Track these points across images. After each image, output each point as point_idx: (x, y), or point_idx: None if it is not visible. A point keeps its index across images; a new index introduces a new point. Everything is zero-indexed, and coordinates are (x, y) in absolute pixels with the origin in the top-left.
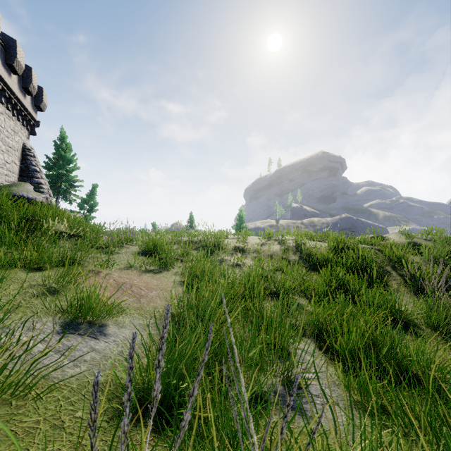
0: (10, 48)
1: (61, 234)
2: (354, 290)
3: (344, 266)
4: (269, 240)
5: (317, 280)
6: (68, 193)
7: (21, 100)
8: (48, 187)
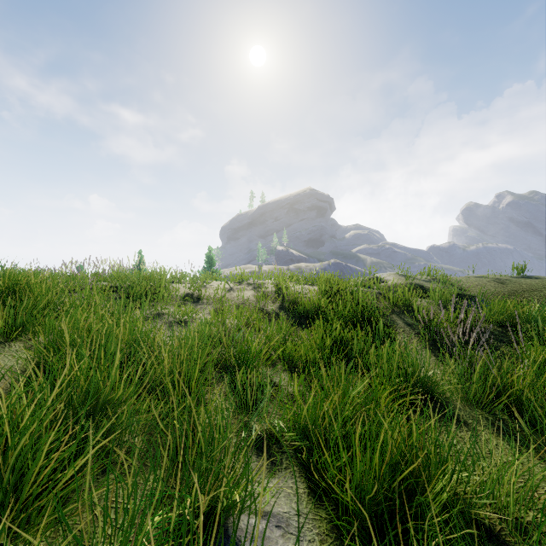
0: None
1: None
2: (356, 352)
3: (341, 315)
4: (241, 284)
5: (304, 340)
6: None
7: None
8: None
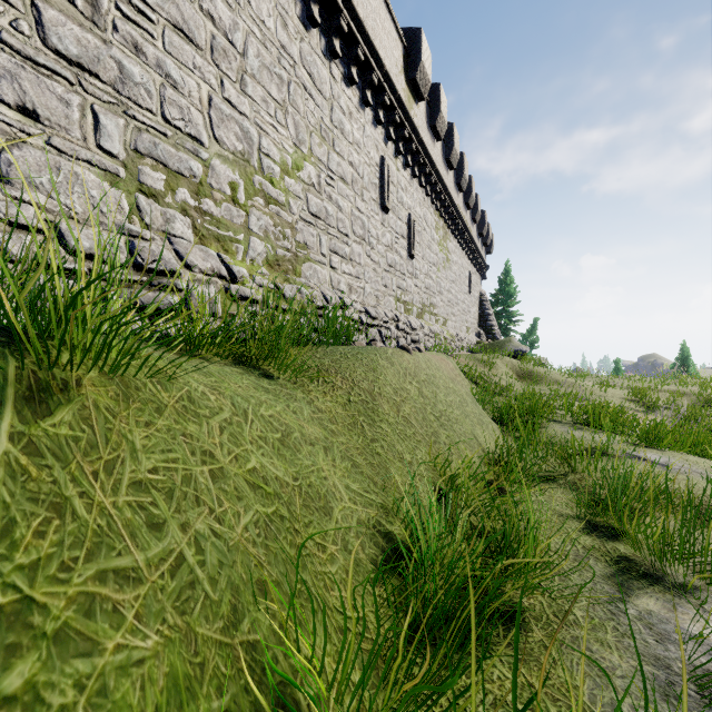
0: (481, 219)
1: (558, 379)
2: None
3: None
4: None
5: None
6: (508, 330)
7: (482, 255)
8: (498, 328)
